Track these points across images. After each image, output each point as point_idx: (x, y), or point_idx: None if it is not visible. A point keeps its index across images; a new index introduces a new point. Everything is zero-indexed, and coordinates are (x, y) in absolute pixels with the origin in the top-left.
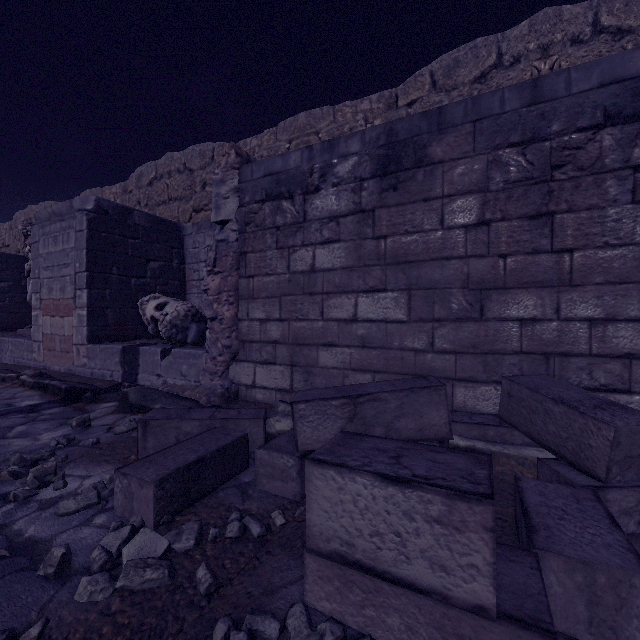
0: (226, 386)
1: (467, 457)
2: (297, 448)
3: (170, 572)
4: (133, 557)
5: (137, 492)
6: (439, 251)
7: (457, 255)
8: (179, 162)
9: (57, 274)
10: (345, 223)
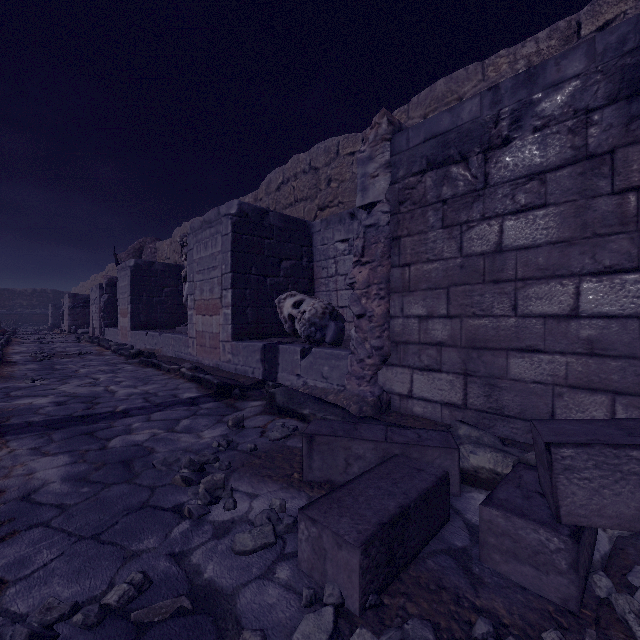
0: (376, 394)
1: None
2: (558, 518)
3: None
4: None
5: (332, 551)
6: None
7: None
8: (304, 163)
9: (207, 277)
10: (556, 179)
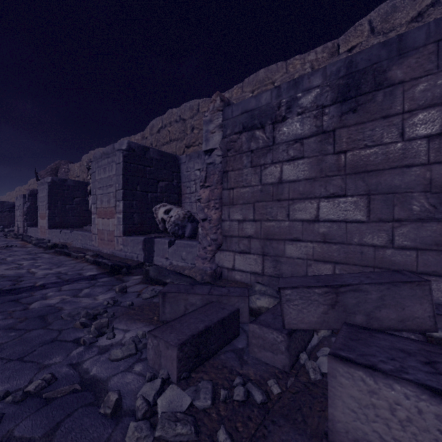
0: (213, 268)
1: None
2: (284, 326)
3: (195, 429)
4: (165, 408)
5: (164, 351)
6: (399, 160)
7: (418, 163)
8: (176, 115)
9: (105, 192)
10: (308, 143)
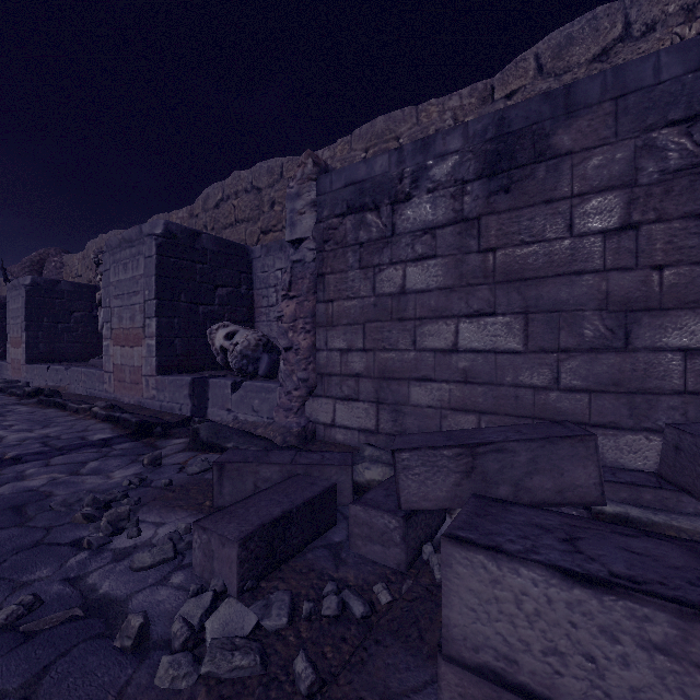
0: (302, 424)
1: (678, 547)
2: (399, 506)
3: (262, 658)
4: (217, 633)
5: (218, 551)
6: (567, 264)
7: (592, 269)
8: (246, 181)
9: (127, 302)
10: (443, 235)
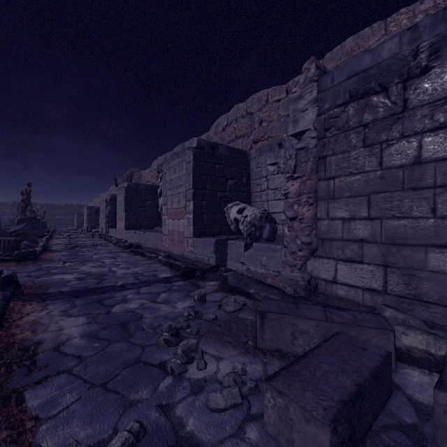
0: (306, 279)
1: None
2: None
3: None
4: None
5: (299, 423)
6: None
7: None
8: (242, 110)
9: (175, 192)
10: None
